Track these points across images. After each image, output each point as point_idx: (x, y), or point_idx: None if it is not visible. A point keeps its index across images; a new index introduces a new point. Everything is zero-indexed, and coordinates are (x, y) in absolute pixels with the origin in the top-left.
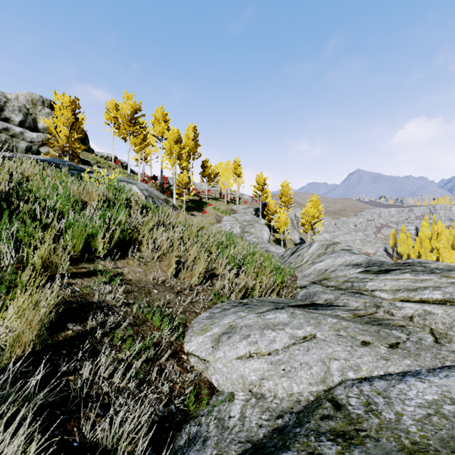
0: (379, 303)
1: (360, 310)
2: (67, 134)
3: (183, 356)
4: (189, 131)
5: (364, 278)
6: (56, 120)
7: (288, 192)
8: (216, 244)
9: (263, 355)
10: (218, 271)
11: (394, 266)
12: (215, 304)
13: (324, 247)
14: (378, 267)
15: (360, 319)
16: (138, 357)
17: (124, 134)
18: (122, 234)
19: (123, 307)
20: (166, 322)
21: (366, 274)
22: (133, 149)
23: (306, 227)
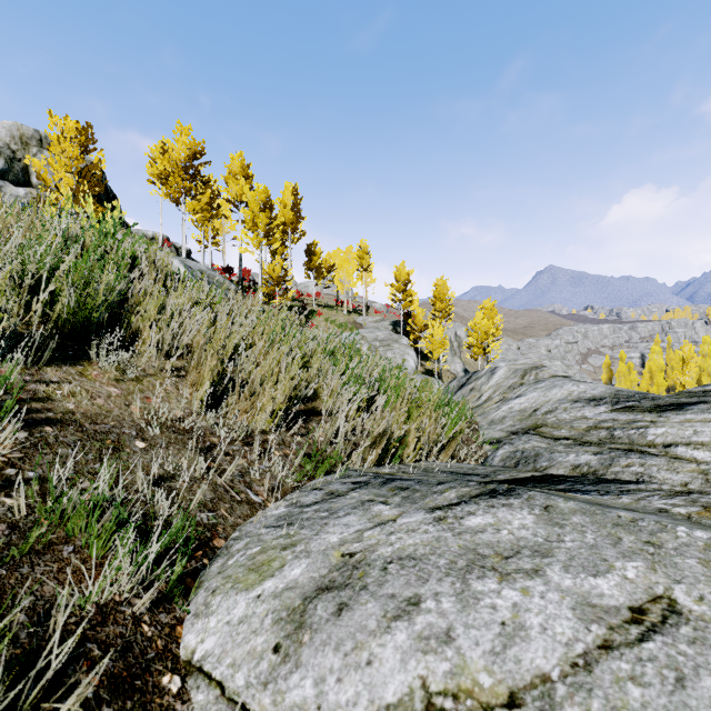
0: None
1: (704, 493)
2: (71, 186)
3: (164, 682)
4: (286, 194)
5: (633, 420)
6: (53, 161)
7: (445, 294)
8: (322, 352)
9: (486, 708)
10: (323, 403)
11: (686, 398)
12: (309, 479)
13: (519, 373)
14: (650, 400)
15: None
16: None
17: (174, 192)
18: (81, 305)
19: None
20: (127, 543)
21: (631, 412)
22: (192, 221)
23: (475, 350)
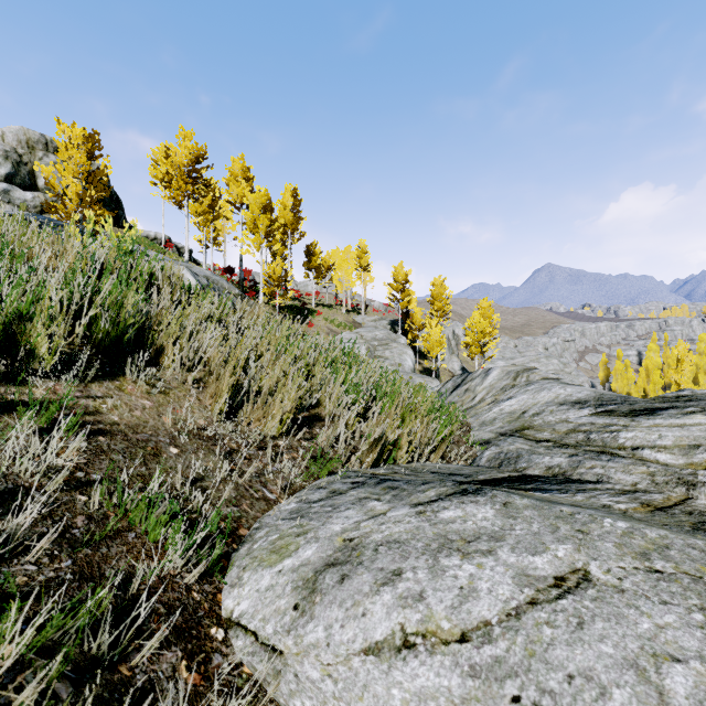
0: (691, 477)
1: (647, 492)
2: (79, 191)
3: (212, 632)
4: (286, 195)
5: (608, 424)
6: (60, 167)
7: (443, 294)
8: (323, 361)
9: (445, 643)
10: (325, 410)
11: (660, 403)
12: (314, 479)
13: (511, 375)
14: (627, 405)
15: (669, 517)
16: (42, 665)
17: (177, 195)
18: (115, 327)
19: (65, 492)
20: (177, 531)
21: (609, 416)
22: (194, 223)
23: (472, 349)
